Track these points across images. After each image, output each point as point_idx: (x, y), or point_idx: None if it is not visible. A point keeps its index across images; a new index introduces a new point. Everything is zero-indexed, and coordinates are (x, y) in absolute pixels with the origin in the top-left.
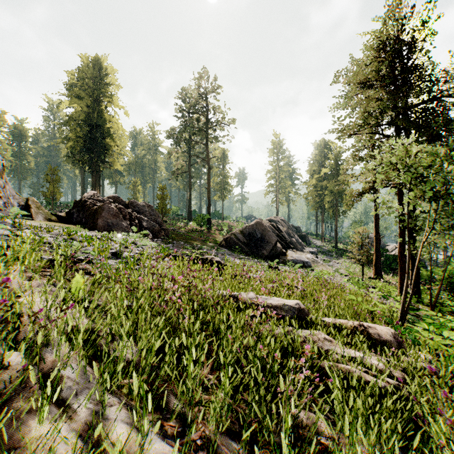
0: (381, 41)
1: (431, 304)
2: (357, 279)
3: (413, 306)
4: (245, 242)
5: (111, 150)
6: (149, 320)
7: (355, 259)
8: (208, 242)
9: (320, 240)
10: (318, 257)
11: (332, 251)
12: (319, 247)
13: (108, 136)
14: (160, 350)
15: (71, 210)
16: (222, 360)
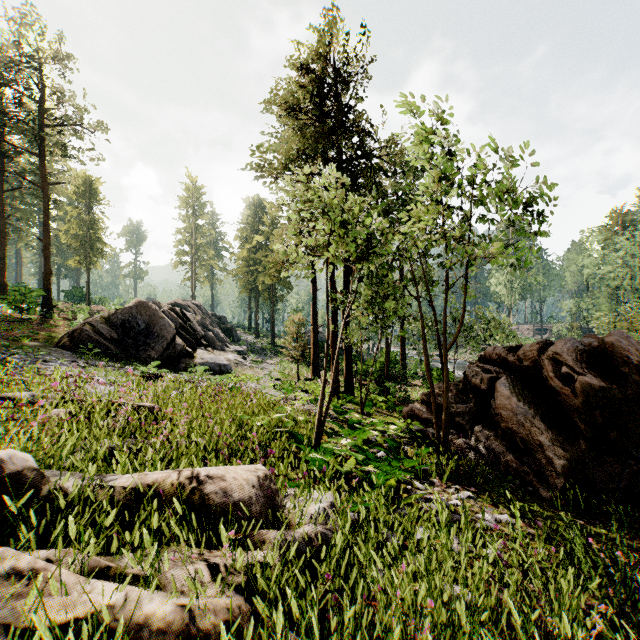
0: (312, 59)
1: (362, 403)
2: (290, 383)
3: (345, 408)
4: (113, 337)
5: None
6: None
7: (290, 356)
8: (30, 340)
9: (253, 335)
10: (248, 357)
11: (267, 349)
12: (251, 344)
13: None
14: None
15: None
16: None
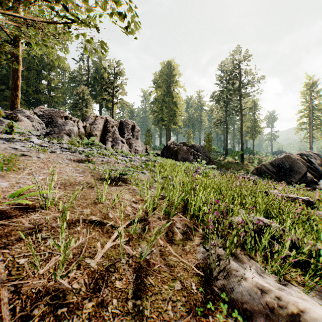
0: None
1: None
2: None
3: None
4: (273, 171)
5: (176, 114)
6: (230, 188)
7: None
8: (242, 170)
9: None
10: None
11: None
12: None
13: (174, 106)
14: (232, 202)
15: (163, 151)
16: (260, 202)
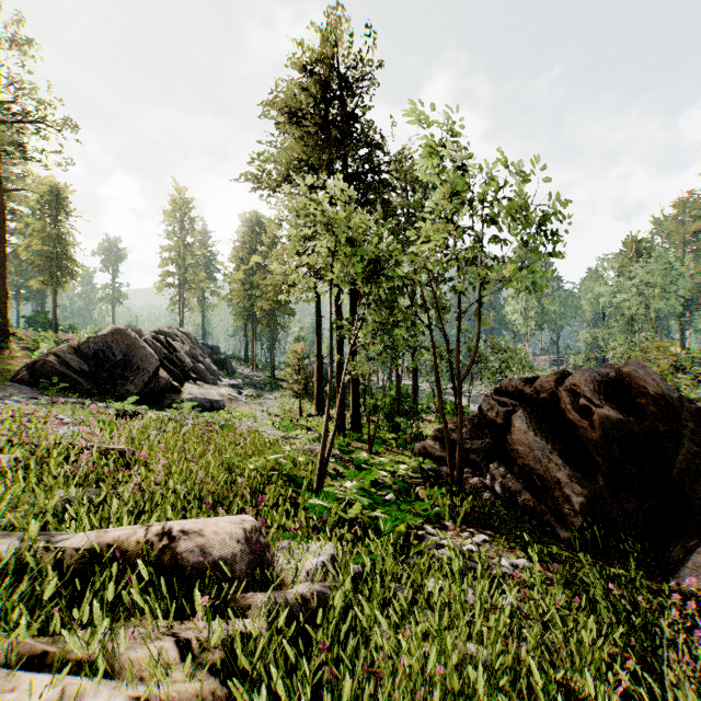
0: (315, 60)
1: (370, 441)
2: (291, 420)
3: (352, 446)
4: (84, 370)
5: None
6: None
7: (291, 390)
8: None
9: (250, 368)
10: (244, 392)
11: (266, 382)
12: (248, 377)
13: None
14: None
15: None
16: None
